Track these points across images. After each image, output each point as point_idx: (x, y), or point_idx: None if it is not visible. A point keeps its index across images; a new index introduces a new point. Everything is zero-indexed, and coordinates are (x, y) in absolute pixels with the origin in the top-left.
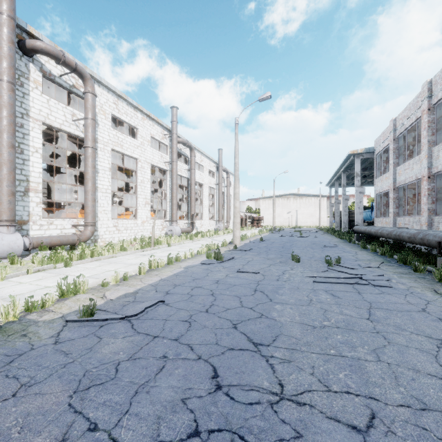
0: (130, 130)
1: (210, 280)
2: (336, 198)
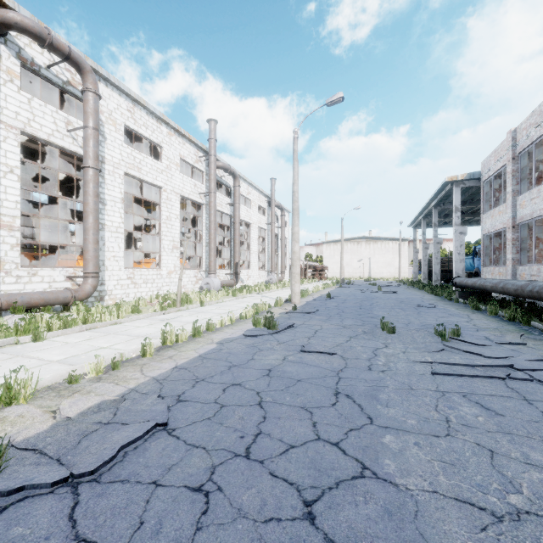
0: (155, 152)
1: (256, 369)
2: (423, 242)
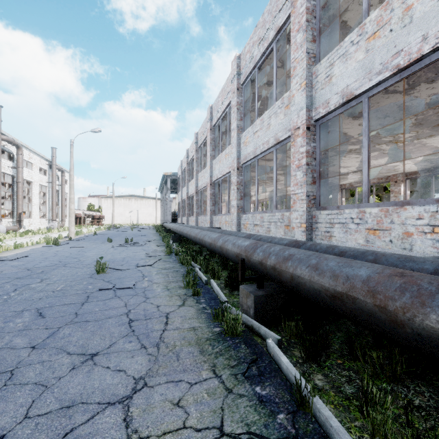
0: None
1: (53, 251)
2: (163, 202)
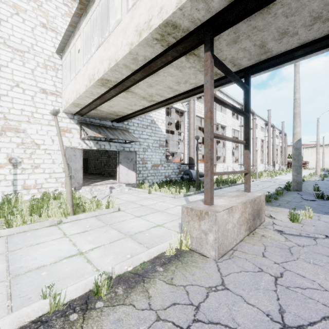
0: None
1: None
2: None
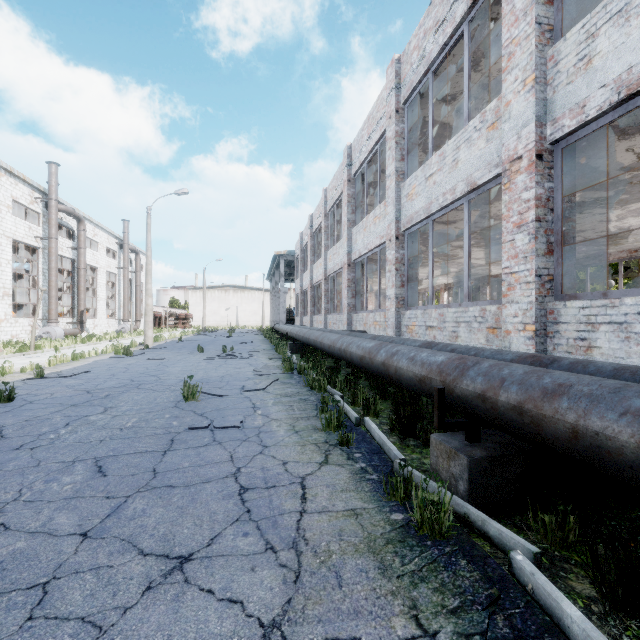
0: None
1: (123, 364)
2: (274, 295)
